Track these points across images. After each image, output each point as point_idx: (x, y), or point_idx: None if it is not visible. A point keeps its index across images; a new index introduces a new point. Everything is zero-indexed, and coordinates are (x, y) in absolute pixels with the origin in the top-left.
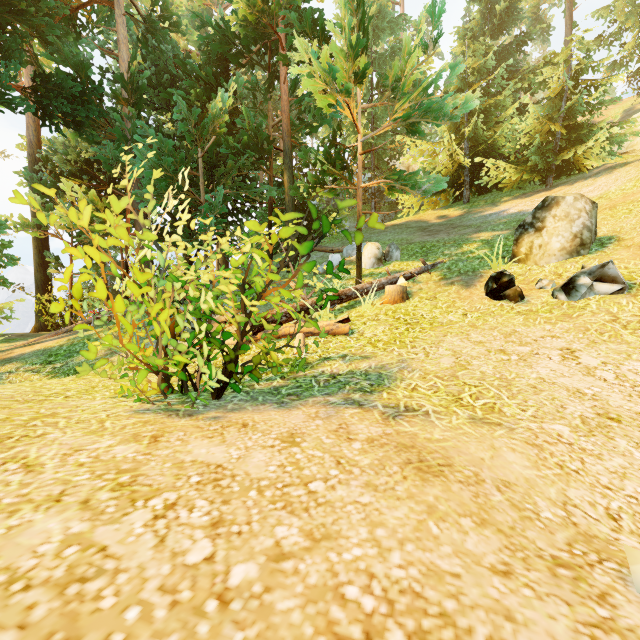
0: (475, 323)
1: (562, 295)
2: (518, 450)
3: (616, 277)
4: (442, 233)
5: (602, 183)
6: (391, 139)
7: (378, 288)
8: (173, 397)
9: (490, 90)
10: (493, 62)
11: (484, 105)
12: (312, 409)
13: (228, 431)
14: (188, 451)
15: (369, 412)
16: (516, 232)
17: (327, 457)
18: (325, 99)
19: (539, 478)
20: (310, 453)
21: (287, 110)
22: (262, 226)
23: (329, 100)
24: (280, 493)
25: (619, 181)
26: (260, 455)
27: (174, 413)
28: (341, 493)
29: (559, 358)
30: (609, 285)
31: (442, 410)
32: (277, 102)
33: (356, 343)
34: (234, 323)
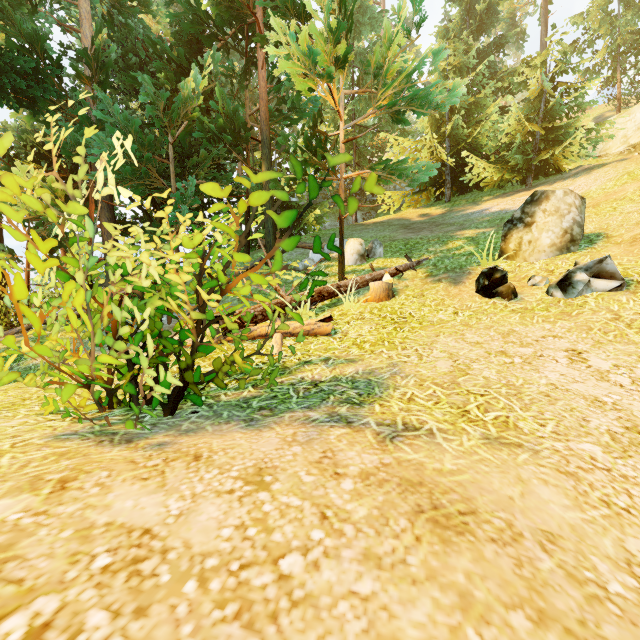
0: (468, 322)
1: (558, 292)
2: (551, 482)
3: (614, 273)
4: (425, 230)
5: (582, 183)
6: (372, 136)
7: (362, 285)
8: (117, 413)
9: (471, 89)
10: (474, 61)
11: (465, 104)
12: (288, 429)
13: (172, 467)
14: (105, 505)
15: (360, 432)
16: (504, 228)
17: (307, 507)
18: (305, 80)
19: (586, 524)
20: (283, 501)
21: (265, 97)
22: (221, 192)
23: (310, 82)
24: (234, 583)
25: (599, 181)
26: (211, 508)
27: (108, 438)
28: (328, 576)
29: (566, 360)
30: (607, 281)
31: (449, 427)
32: (256, 95)
33: (340, 344)
34: (190, 321)
